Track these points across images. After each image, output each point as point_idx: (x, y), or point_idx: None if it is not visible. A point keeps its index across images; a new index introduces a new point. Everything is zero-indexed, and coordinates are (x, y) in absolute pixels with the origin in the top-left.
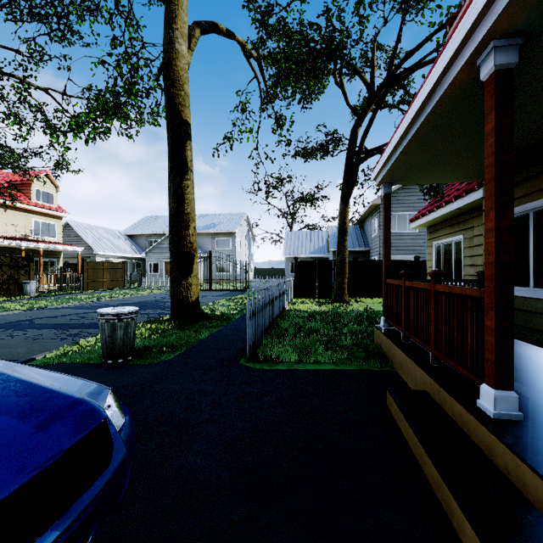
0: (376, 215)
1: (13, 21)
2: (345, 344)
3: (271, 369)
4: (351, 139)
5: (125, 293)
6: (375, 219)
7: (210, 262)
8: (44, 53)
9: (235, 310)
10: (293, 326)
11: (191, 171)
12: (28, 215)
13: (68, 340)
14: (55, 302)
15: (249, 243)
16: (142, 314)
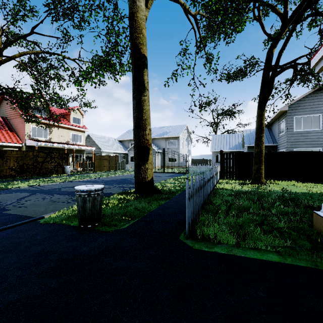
0: (283, 119)
1: (55, 21)
2: (280, 227)
3: (209, 252)
4: (267, 58)
5: (115, 174)
6: (282, 122)
7: (164, 155)
8: (69, 35)
9: (178, 186)
10: (223, 203)
11: (147, 90)
12: (69, 130)
13: (70, 204)
14: (78, 178)
15: (188, 143)
16: (120, 187)
